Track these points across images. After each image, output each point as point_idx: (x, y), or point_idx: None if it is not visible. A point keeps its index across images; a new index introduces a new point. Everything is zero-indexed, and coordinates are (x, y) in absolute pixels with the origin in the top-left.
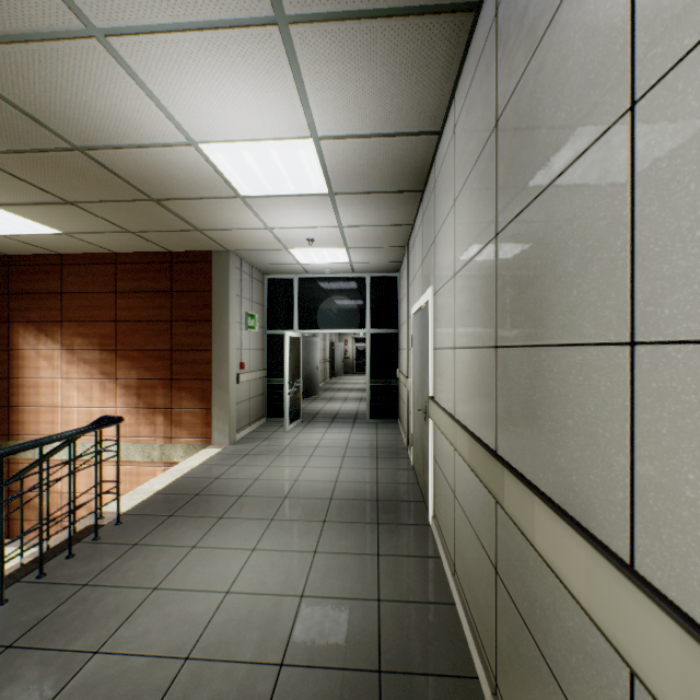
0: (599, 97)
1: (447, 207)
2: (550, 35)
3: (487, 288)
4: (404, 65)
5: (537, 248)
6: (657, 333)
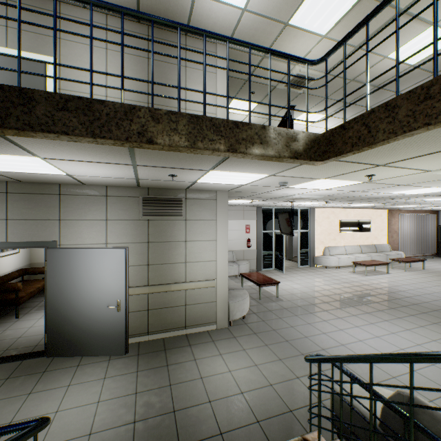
0: (181, 83)
1: (95, 44)
2: (171, 65)
3: (142, 89)
4: (121, 3)
5: (167, 92)
6: (189, 109)
